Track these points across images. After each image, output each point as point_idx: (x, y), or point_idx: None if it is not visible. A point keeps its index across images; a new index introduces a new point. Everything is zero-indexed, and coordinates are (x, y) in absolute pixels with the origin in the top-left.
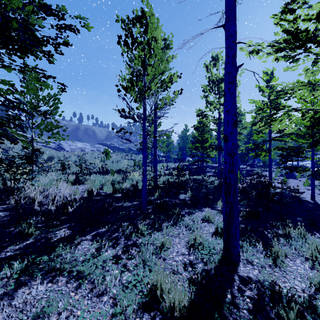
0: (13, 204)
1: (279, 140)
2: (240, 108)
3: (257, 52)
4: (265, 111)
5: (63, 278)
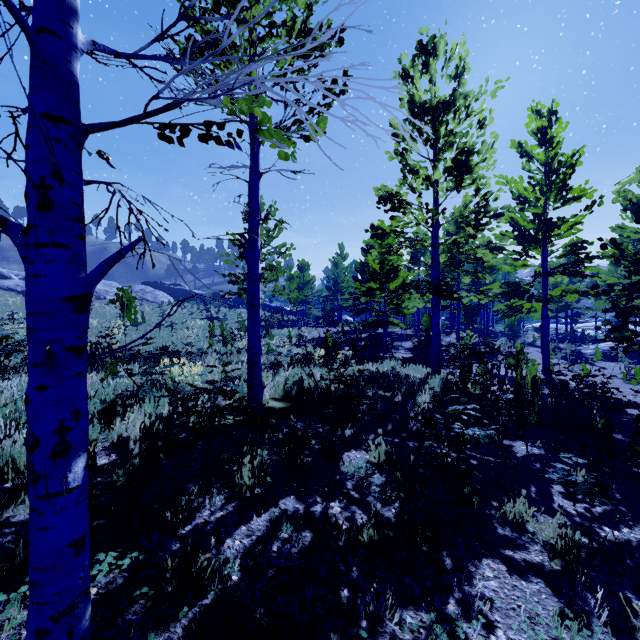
0: None
1: (576, 272)
2: (487, 187)
3: None
4: (535, 204)
5: None
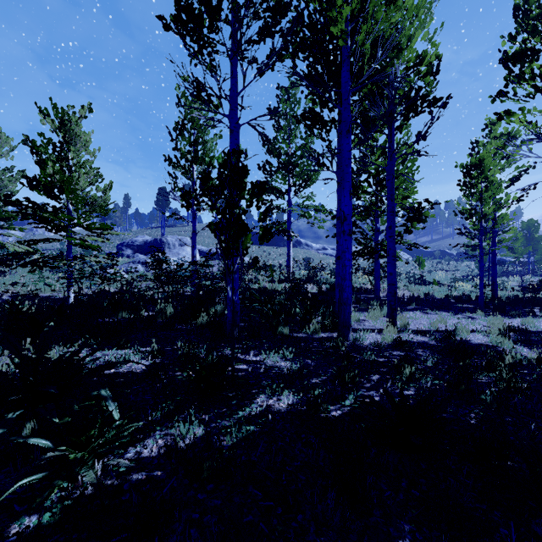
0: (381, 296)
1: None
2: None
3: None
4: None
5: (442, 316)
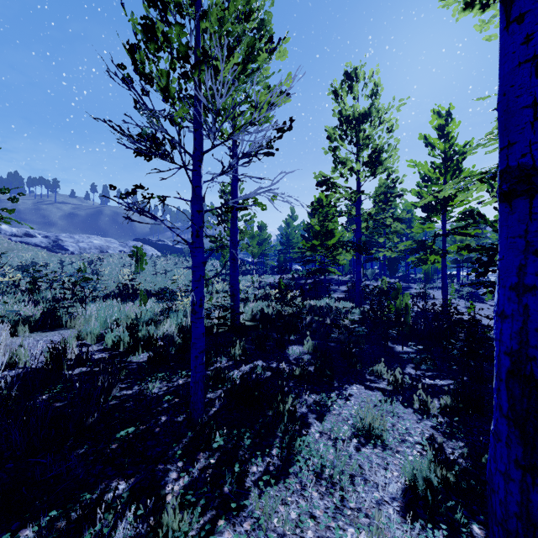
0: None
1: (464, 233)
2: (396, 173)
3: (485, 5)
4: (436, 182)
5: None
